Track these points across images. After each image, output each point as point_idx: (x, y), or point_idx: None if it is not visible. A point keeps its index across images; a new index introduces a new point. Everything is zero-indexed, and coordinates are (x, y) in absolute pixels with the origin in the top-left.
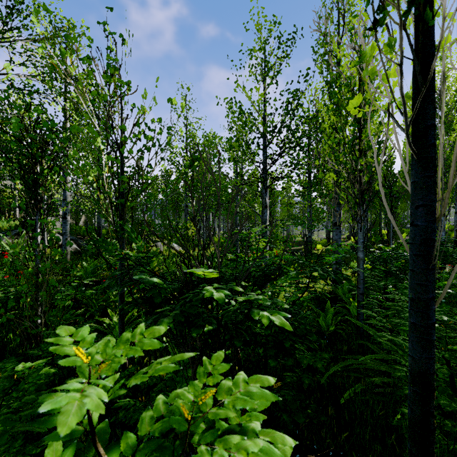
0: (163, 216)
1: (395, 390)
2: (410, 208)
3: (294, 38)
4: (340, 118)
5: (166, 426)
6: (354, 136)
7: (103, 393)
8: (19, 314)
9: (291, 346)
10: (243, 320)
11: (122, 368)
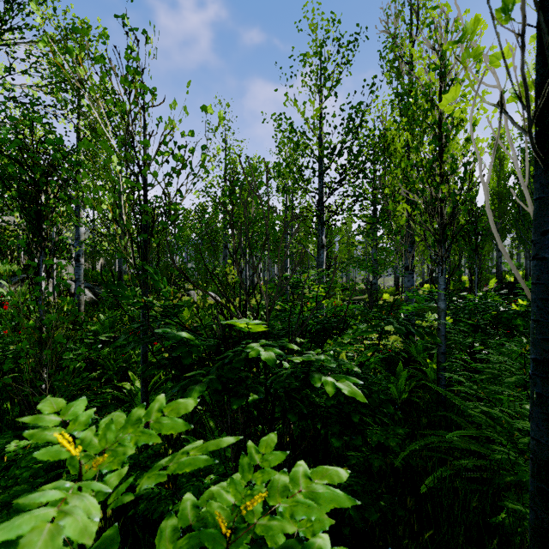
0: (197, 260)
1: (493, 478)
2: (533, 235)
3: (357, 40)
4: (416, 135)
5: (195, 544)
6: (434, 156)
7: (94, 505)
8: (20, 378)
9: (360, 421)
10: (300, 387)
11: (145, 446)
